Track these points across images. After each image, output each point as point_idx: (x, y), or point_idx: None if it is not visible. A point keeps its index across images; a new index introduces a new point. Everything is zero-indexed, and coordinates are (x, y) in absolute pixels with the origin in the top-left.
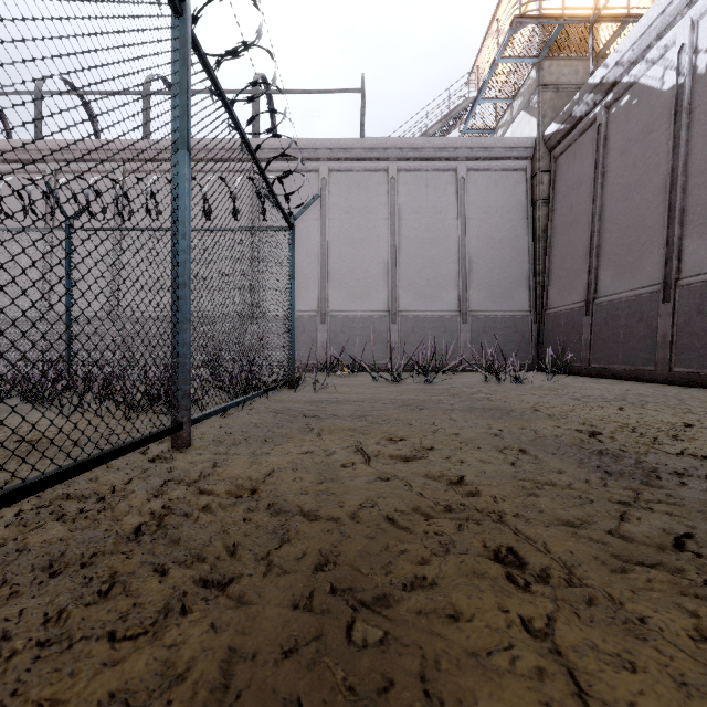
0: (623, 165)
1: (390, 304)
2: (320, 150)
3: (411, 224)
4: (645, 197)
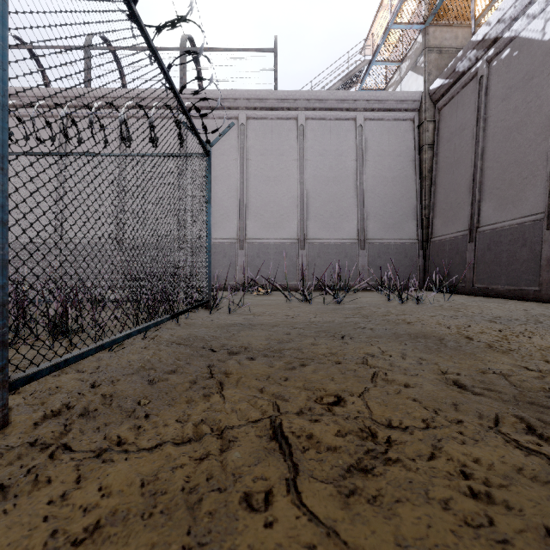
0: (504, 110)
1: (299, 233)
2: (239, 100)
3: (317, 165)
4: (527, 136)
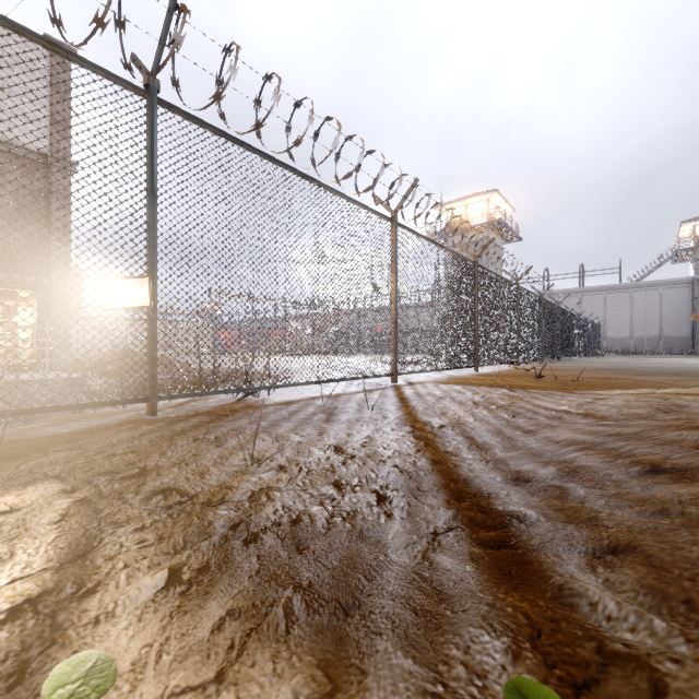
0: None
1: (630, 334)
2: (603, 288)
3: (639, 308)
4: None
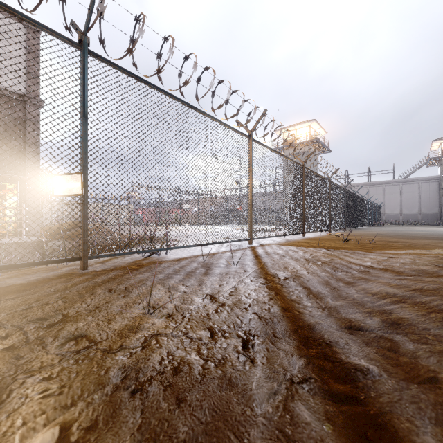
0: None
1: (400, 212)
2: (383, 183)
3: (405, 195)
4: None
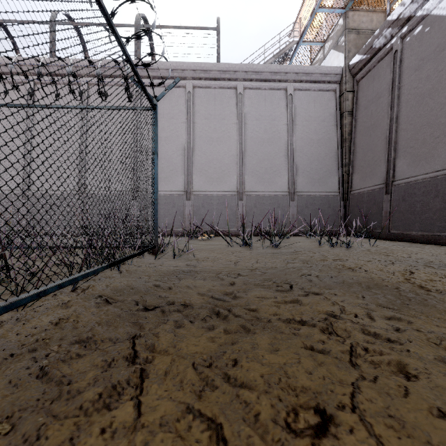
0: (417, 78)
1: (238, 186)
2: (187, 71)
3: (253, 128)
4: (439, 100)
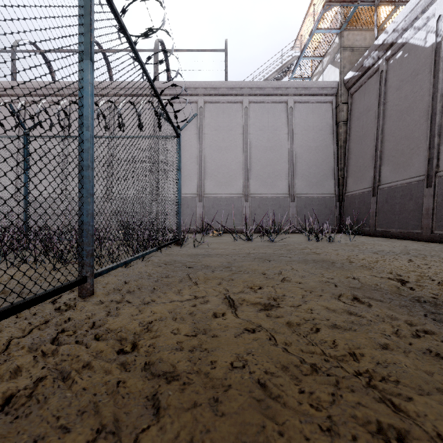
0: (398, 97)
1: (244, 189)
2: (199, 89)
3: (258, 137)
4: (413, 118)
